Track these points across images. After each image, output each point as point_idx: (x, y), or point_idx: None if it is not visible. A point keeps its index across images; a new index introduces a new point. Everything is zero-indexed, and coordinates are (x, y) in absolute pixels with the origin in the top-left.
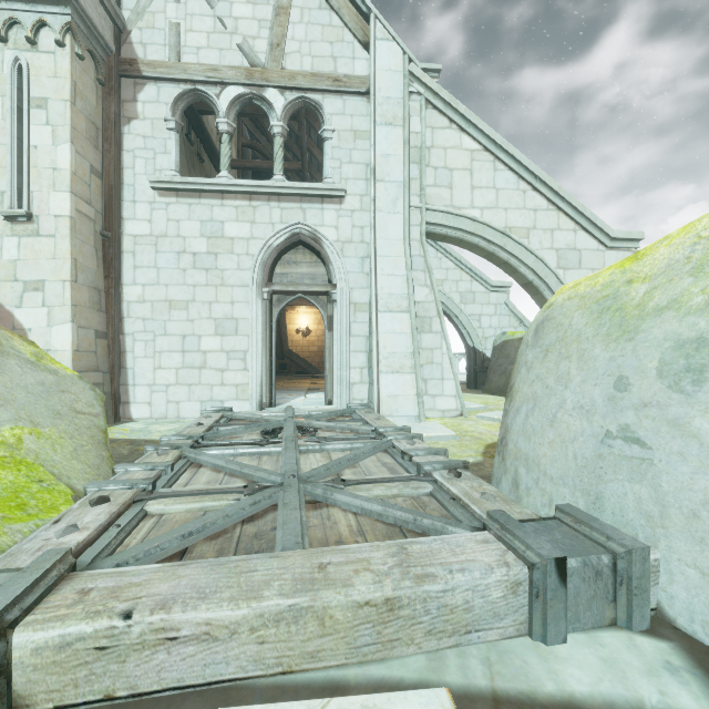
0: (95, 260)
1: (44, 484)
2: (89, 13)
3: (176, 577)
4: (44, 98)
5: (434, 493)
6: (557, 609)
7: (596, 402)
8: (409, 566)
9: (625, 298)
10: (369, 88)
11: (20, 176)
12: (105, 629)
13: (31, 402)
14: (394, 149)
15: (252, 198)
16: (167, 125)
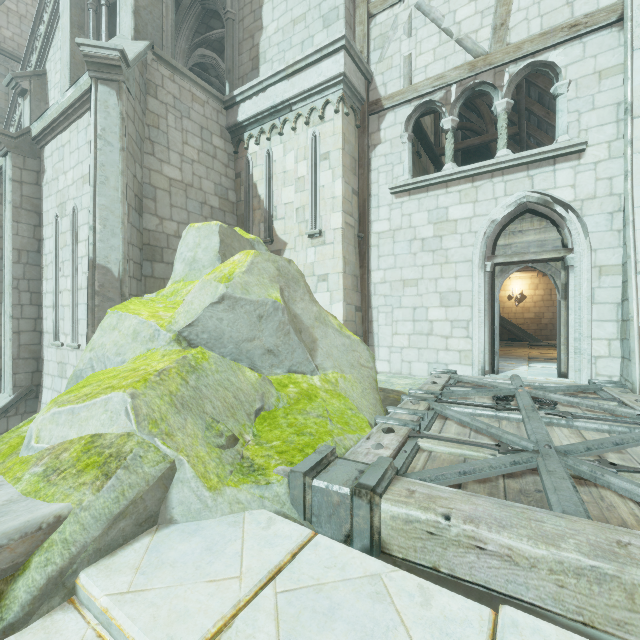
0: (354, 256)
1: (353, 412)
2: (352, 81)
3: (472, 503)
4: (328, 152)
5: None
6: None
7: None
8: None
9: None
10: (621, 13)
11: (315, 208)
12: (433, 521)
13: (339, 357)
14: None
15: (474, 180)
16: (402, 140)
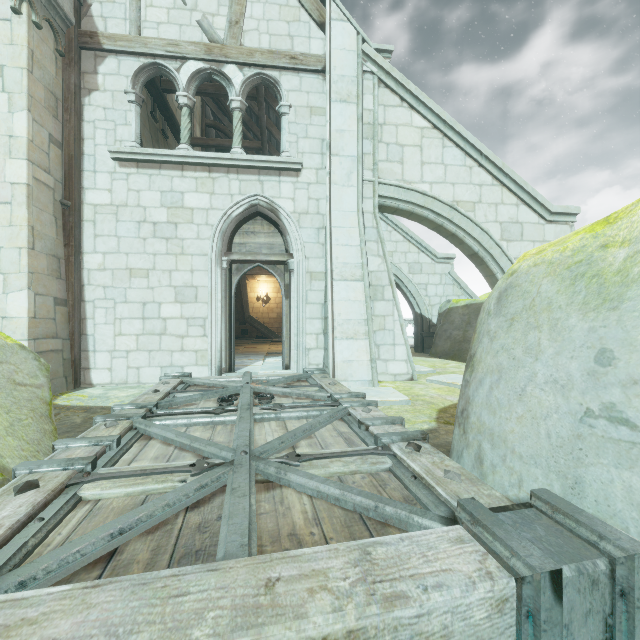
0: (55, 229)
1: None
2: None
3: (85, 607)
4: (0, 65)
5: (394, 469)
6: (552, 632)
7: (573, 377)
8: (374, 581)
9: (601, 264)
10: (324, 66)
11: None
12: None
13: None
14: (349, 124)
15: (211, 170)
16: (128, 97)
